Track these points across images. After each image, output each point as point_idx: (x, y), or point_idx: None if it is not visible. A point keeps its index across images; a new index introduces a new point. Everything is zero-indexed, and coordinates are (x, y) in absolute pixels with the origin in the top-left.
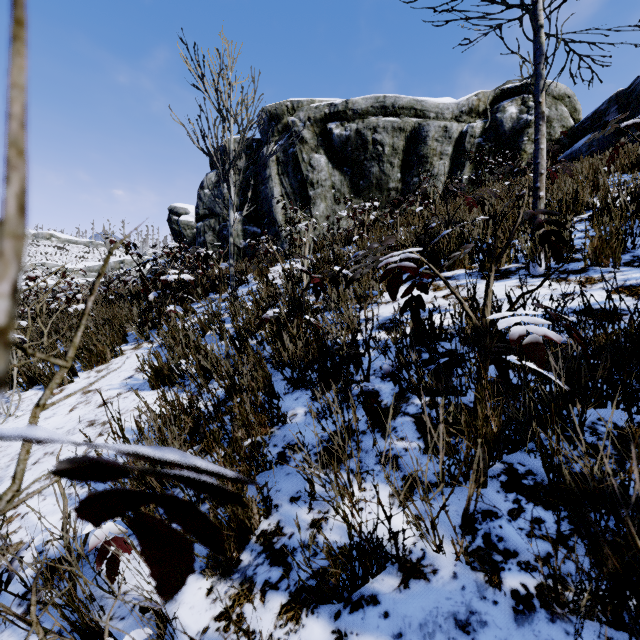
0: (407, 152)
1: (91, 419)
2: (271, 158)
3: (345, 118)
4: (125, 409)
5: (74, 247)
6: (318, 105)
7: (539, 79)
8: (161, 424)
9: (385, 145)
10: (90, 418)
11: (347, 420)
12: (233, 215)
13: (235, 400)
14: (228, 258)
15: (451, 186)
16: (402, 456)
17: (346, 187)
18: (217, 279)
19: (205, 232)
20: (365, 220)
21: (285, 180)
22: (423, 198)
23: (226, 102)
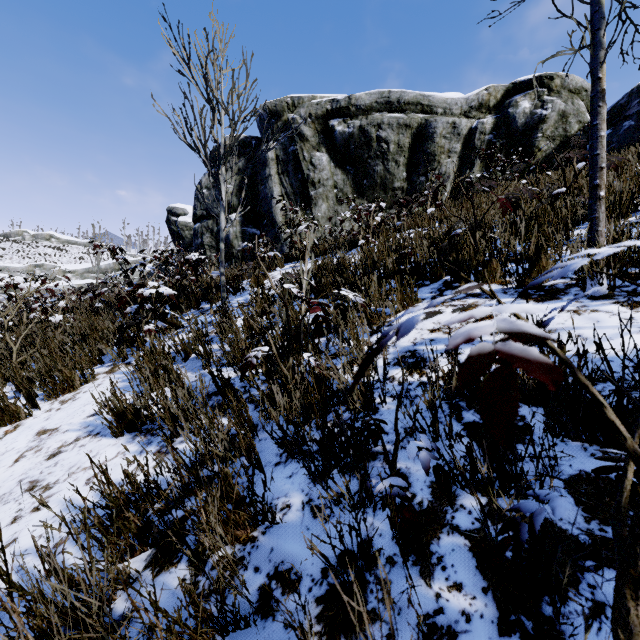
0: (413, 150)
1: (34, 478)
2: (271, 157)
3: (348, 114)
4: (77, 466)
5: (74, 248)
6: (319, 101)
7: (598, 49)
8: (87, 537)
9: (390, 142)
10: (33, 476)
11: (364, 529)
12: (231, 216)
13: (199, 496)
14: (226, 260)
15: (478, 184)
16: (462, 633)
17: (349, 187)
18: (209, 287)
19: (203, 234)
20: (370, 222)
21: (285, 179)
22: (434, 198)
23: (216, 90)
